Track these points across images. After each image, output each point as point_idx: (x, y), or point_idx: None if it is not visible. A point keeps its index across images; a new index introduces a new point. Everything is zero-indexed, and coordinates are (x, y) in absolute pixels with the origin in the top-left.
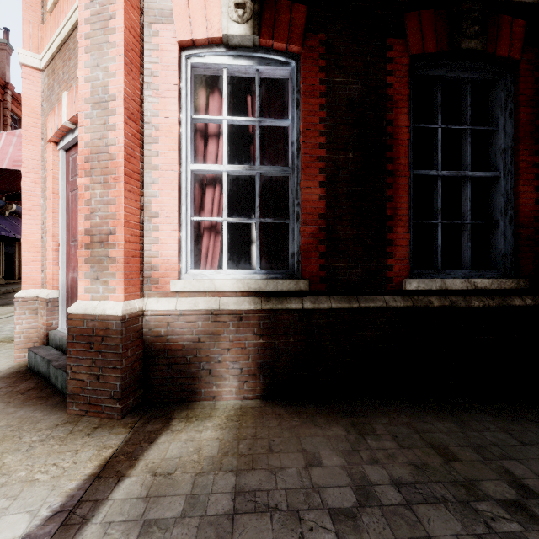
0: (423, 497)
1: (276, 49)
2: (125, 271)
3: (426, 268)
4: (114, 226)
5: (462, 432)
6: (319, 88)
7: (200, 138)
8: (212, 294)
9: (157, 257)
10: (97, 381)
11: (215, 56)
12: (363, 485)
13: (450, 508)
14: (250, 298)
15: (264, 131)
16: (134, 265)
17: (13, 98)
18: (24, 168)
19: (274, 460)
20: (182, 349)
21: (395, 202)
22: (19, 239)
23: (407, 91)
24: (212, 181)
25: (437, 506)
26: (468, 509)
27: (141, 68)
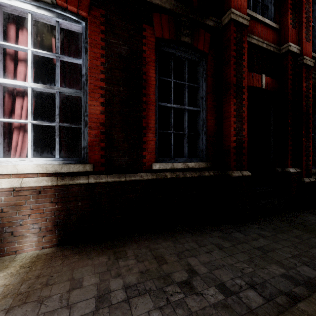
0: (138, 292)
1: (70, 10)
2: None
3: (175, 157)
4: None
5: (174, 246)
6: (100, 43)
7: (9, 60)
8: (16, 176)
9: None
10: None
11: (20, 1)
12: (104, 294)
13: (151, 294)
14: (49, 177)
15: (65, 65)
16: None
17: None
18: None
19: (46, 291)
20: None
21: (147, 119)
22: None
23: (154, 57)
24: (21, 93)
25: (144, 295)
26: (161, 292)
27: None
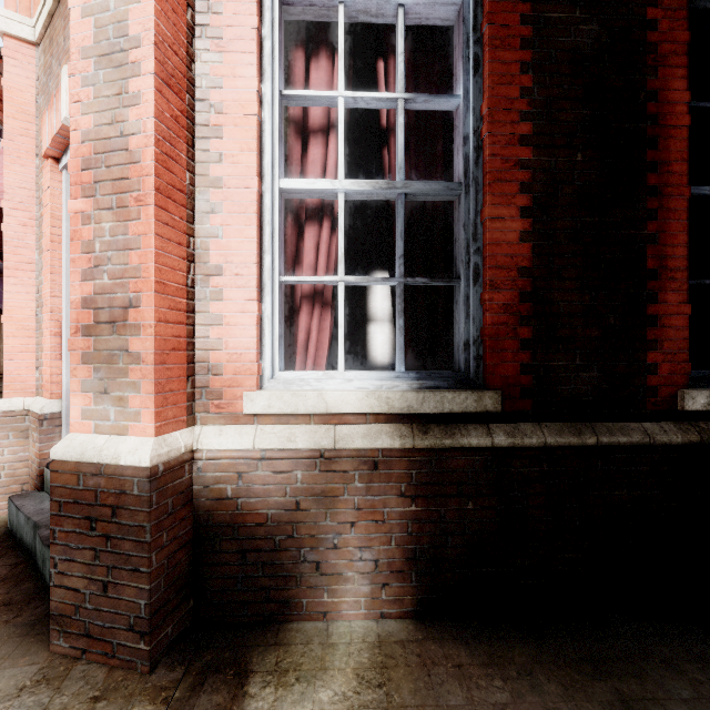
0: None
1: None
2: (157, 379)
3: None
4: (136, 290)
5: None
6: (520, 32)
7: (294, 136)
8: (321, 418)
9: (220, 349)
10: (103, 595)
11: None
12: None
13: None
14: (391, 426)
15: (408, 123)
16: (175, 366)
17: None
18: (7, 201)
19: None
20: (265, 524)
21: (662, 245)
22: None
23: (685, 35)
24: (316, 212)
25: None
26: None
27: None
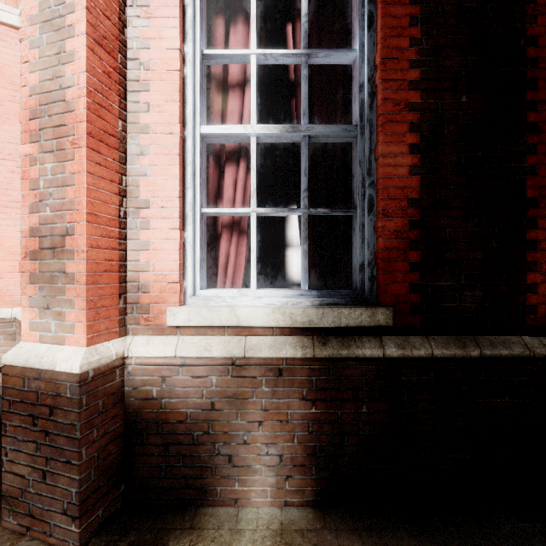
0: None
1: None
2: (88, 297)
3: None
4: (71, 221)
5: None
6: None
7: (215, 90)
8: (233, 330)
9: (148, 271)
10: (42, 481)
11: None
12: None
13: None
14: (294, 338)
15: (313, 76)
16: (108, 285)
17: None
18: None
19: None
20: (185, 421)
21: (541, 176)
22: None
23: None
24: (234, 154)
25: None
26: None
27: None
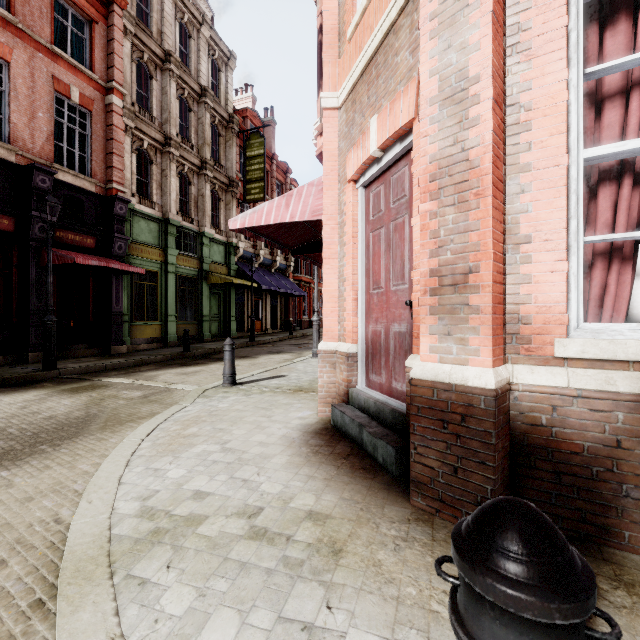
0: None
1: None
2: (492, 325)
3: None
4: (475, 261)
5: None
6: None
7: (586, 107)
8: None
9: (529, 303)
10: (453, 475)
11: None
12: None
13: None
14: None
15: None
16: (498, 316)
17: (277, 166)
18: (325, 215)
19: None
20: (580, 454)
21: None
22: (281, 293)
23: None
24: (613, 172)
25: None
26: None
27: (503, 28)
